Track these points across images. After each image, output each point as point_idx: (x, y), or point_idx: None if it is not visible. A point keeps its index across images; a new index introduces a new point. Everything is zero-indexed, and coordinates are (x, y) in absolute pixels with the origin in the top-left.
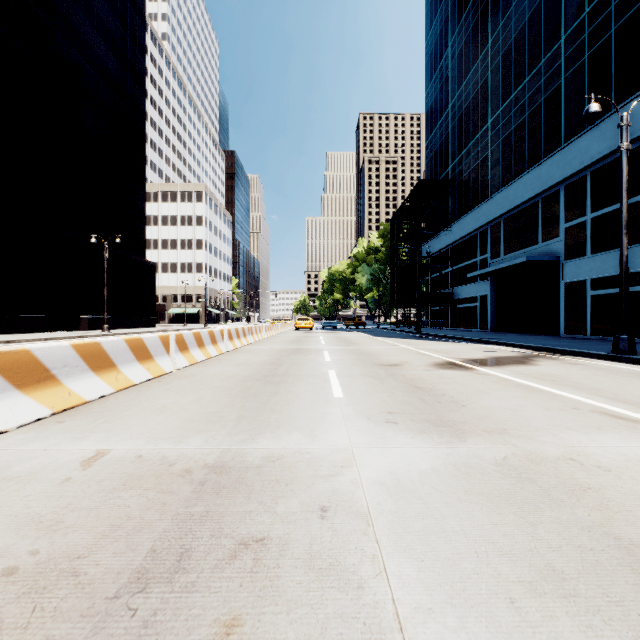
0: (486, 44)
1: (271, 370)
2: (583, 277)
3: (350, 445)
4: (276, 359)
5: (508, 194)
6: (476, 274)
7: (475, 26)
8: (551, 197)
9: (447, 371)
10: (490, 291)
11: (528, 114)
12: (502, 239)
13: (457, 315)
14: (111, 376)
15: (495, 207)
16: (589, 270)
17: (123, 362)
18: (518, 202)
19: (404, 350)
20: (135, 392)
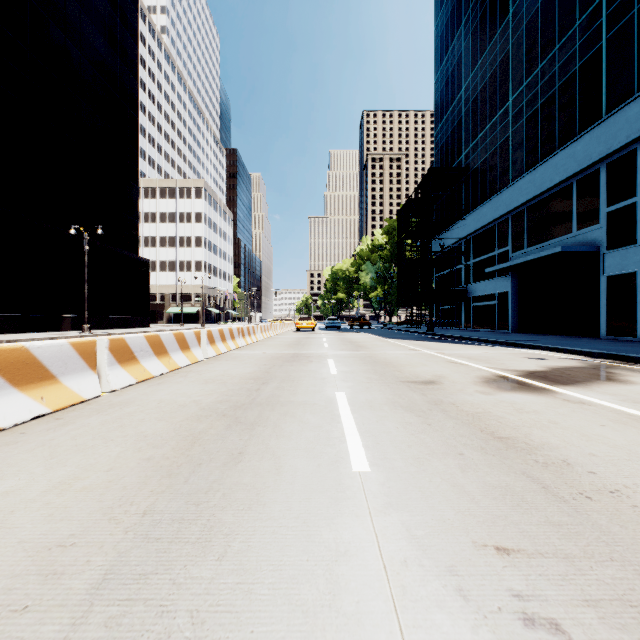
0: (506, 15)
1: (250, 392)
2: (631, 269)
3: None
4: (264, 371)
5: (534, 178)
6: (497, 268)
7: None
8: (588, 178)
9: (516, 395)
10: (511, 287)
11: (558, 86)
12: (526, 229)
13: (471, 314)
14: None
15: (518, 194)
16: (639, 260)
17: None
18: (547, 186)
19: (428, 357)
20: None
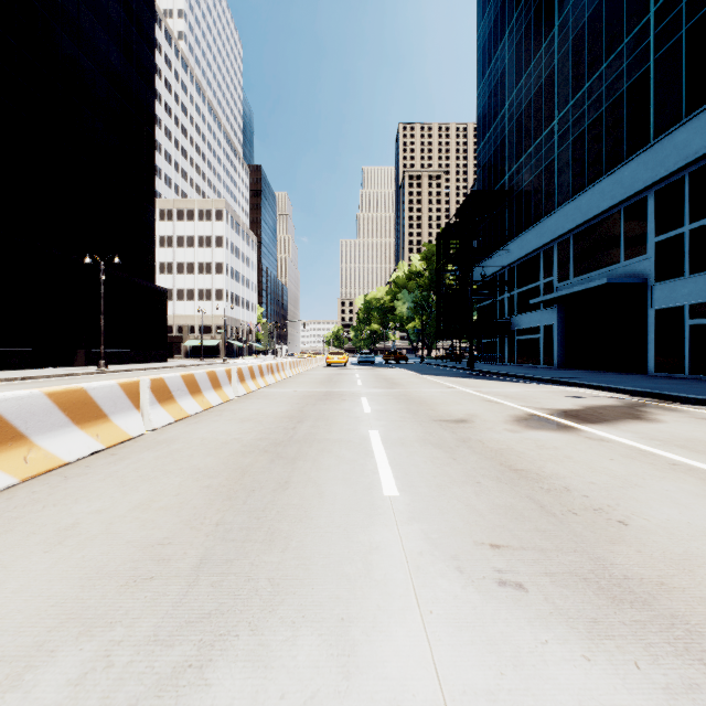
0: (552, 28)
1: (287, 431)
2: (679, 302)
3: (443, 705)
4: (297, 410)
5: (580, 204)
6: (541, 300)
7: (538, 9)
8: (636, 206)
9: (541, 433)
10: (557, 320)
11: (606, 107)
12: (572, 258)
13: (515, 348)
14: (13, 456)
15: (563, 220)
16: (688, 294)
17: (43, 429)
18: (593, 213)
19: (464, 395)
20: (54, 481)
